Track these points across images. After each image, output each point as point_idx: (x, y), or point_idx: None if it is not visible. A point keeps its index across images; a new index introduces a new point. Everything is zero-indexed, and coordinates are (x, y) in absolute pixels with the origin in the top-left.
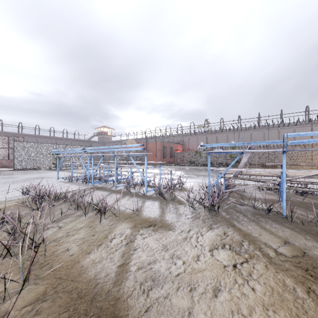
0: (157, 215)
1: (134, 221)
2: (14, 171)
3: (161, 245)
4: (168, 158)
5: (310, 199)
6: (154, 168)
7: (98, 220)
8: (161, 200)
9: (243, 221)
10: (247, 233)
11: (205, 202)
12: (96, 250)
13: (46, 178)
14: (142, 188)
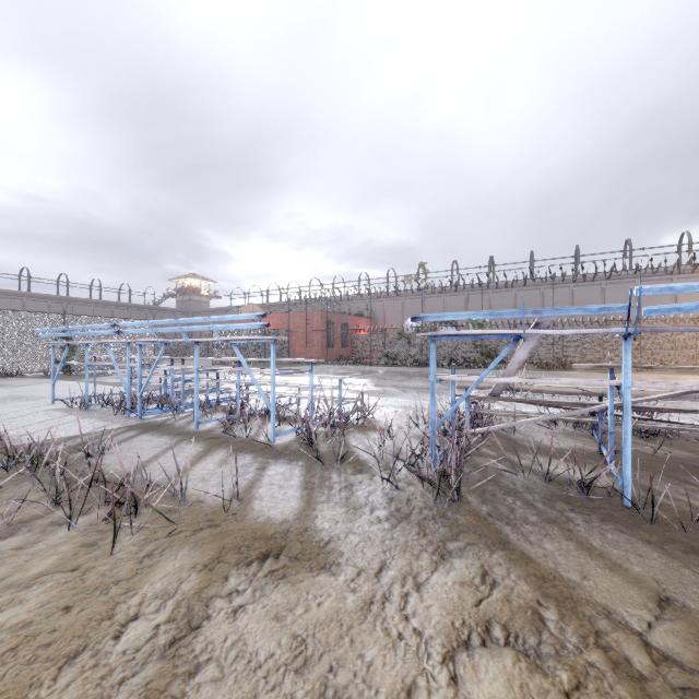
0: (292, 512)
1: (220, 538)
2: None
3: (286, 642)
4: (338, 348)
5: (667, 449)
6: (299, 375)
7: (108, 542)
8: (311, 462)
9: (528, 526)
10: (546, 572)
11: (425, 467)
12: (48, 684)
13: (23, 399)
14: (268, 424)
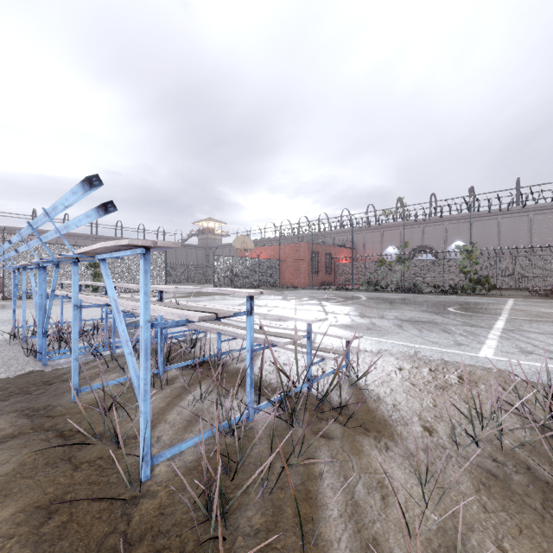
0: None
1: None
2: (4, 300)
3: None
4: (322, 274)
5: None
6: None
7: None
8: None
9: None
10: None
11: None
12: None
13: (4, 323)
14: (193, 391)
